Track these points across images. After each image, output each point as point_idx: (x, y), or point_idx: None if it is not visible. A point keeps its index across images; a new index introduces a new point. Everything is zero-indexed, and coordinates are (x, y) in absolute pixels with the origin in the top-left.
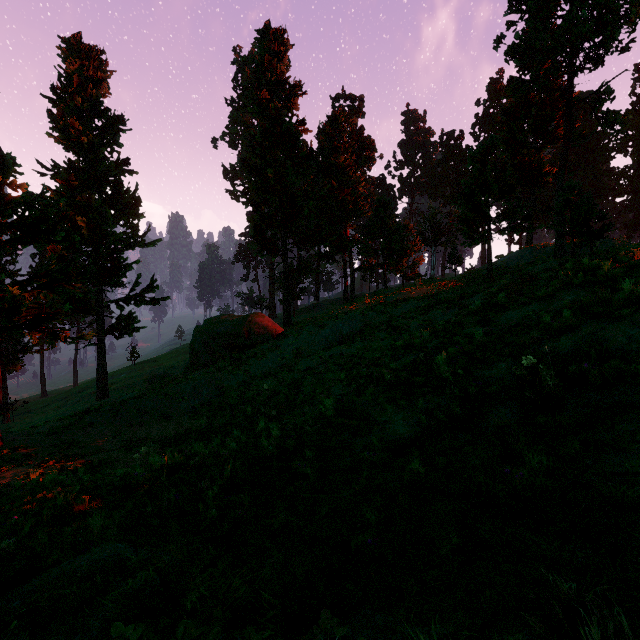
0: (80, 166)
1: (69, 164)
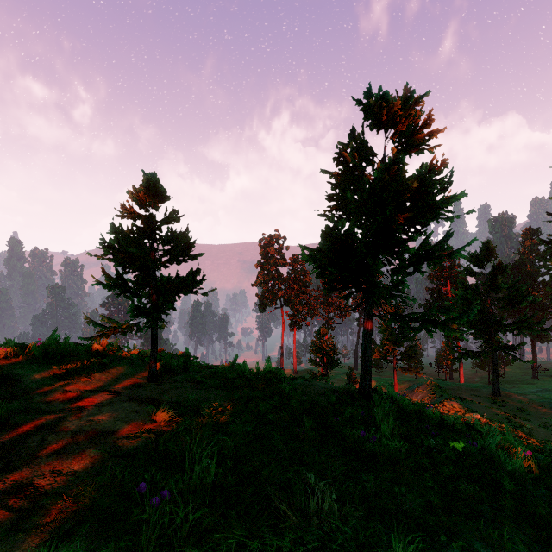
0: None
1: None
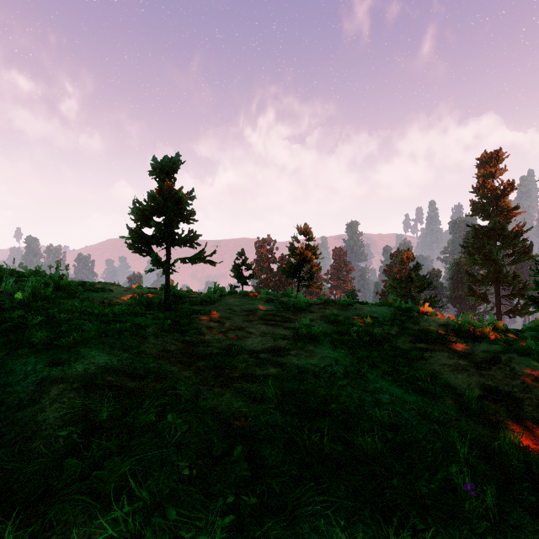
0: (480, 226)
1: (473, 228)
